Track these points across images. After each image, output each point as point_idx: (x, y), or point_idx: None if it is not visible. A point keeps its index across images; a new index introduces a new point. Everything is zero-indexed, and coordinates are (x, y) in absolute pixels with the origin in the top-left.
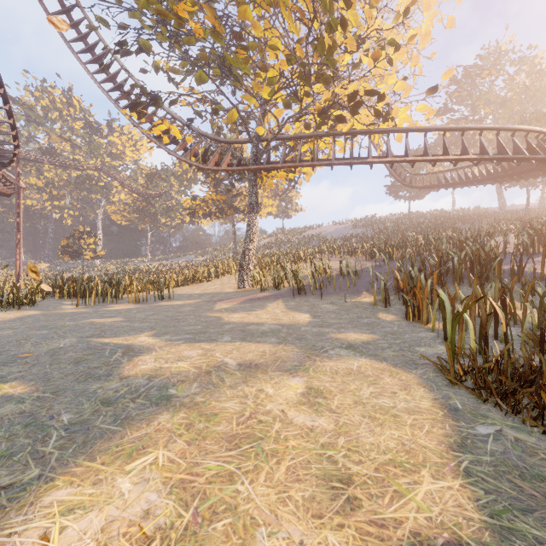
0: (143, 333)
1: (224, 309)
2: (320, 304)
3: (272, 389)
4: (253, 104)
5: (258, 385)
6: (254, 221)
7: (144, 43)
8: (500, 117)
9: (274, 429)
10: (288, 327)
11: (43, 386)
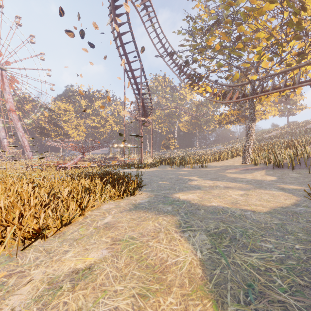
0: (194, 176)
1: (230, 172)
2: (289, 173)
3: (231, 192)
4: (248, 66)
5: (227, 190)
6: (252, 126)
7: (195, 58)
8: None
9: (225, 196)
10: (257, 180)
11: (171, 183)
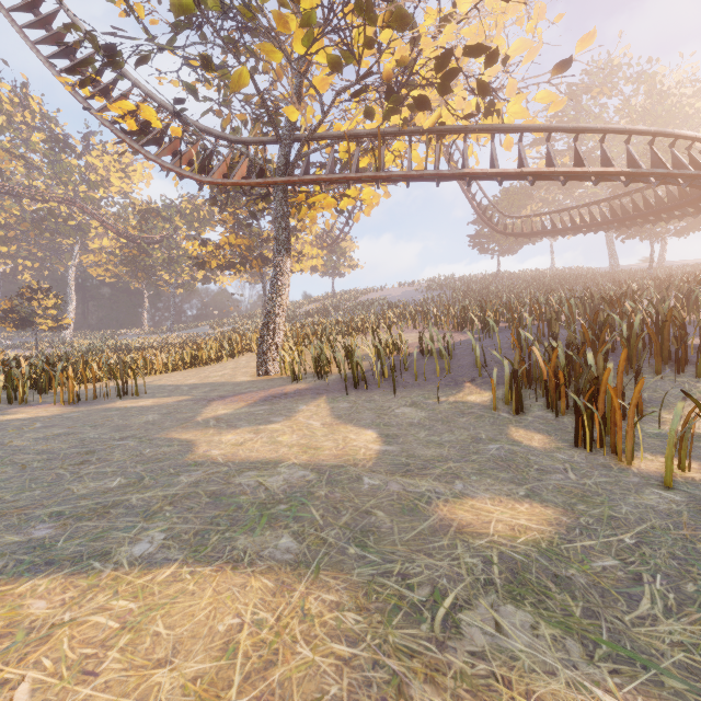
0: None
1: (216, 418)
2: (393, 406)
3: None
4: (278, 62)
5: None
6: (284, 267)
7: None
8: (613, 149)
9: None
10: (332, 475)
11: None
